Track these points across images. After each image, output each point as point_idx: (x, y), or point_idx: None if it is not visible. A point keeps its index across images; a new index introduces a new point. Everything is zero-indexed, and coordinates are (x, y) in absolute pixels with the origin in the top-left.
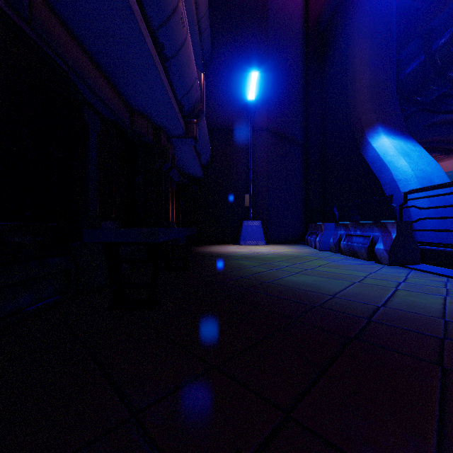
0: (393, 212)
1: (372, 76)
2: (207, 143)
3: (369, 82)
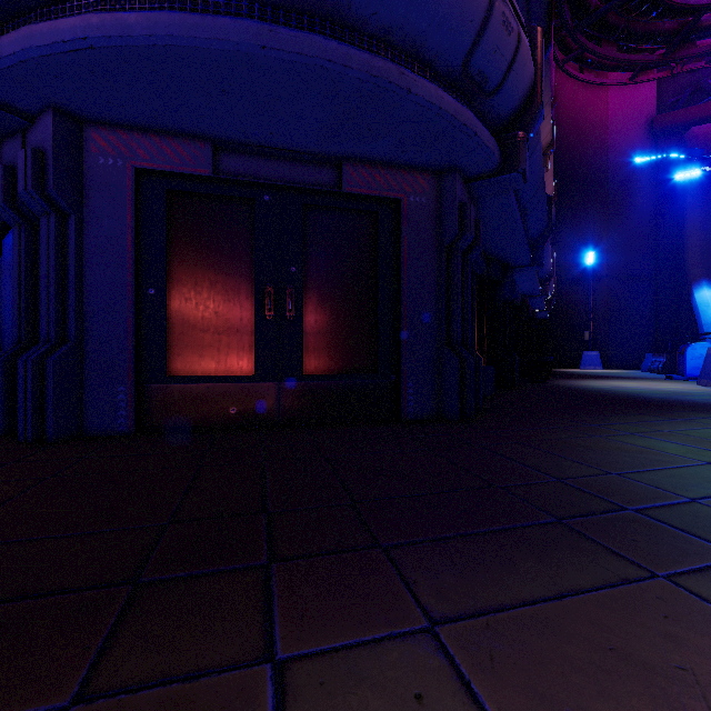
0: None
1: (702, 237)
2: (554, 300)
3: (699, 243)
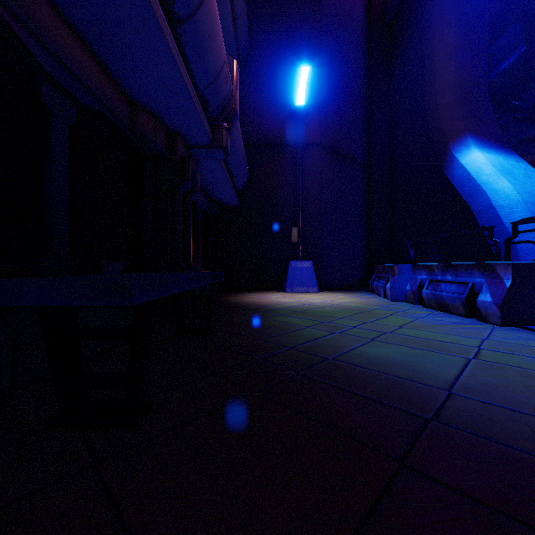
0: (496, 250)
1: (458, 72)
2: (243, 160)
3: (455, 80)
